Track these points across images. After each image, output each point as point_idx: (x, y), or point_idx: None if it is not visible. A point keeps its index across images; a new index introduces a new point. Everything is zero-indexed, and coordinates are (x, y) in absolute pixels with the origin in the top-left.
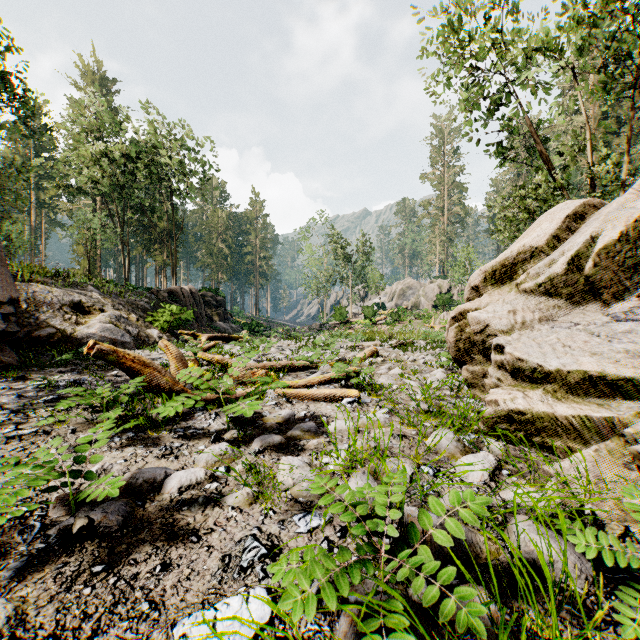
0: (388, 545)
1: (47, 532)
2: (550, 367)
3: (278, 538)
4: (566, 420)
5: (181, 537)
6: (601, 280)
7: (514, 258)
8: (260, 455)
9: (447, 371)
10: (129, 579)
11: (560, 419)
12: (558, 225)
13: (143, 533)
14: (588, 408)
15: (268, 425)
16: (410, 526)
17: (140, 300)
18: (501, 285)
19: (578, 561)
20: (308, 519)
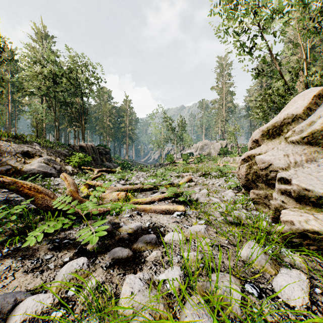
0: None
1: None
2: None
3: None
4: None
5: None
6: None
7: (281, 122)
8: (110, 269)
9: (234, 191)
10: None
11: None
12: (309, 101)
13: None
14: None
15: (121, 236)
16: None
17: (63, 150)
18: (273, 139)
19: None
20: None
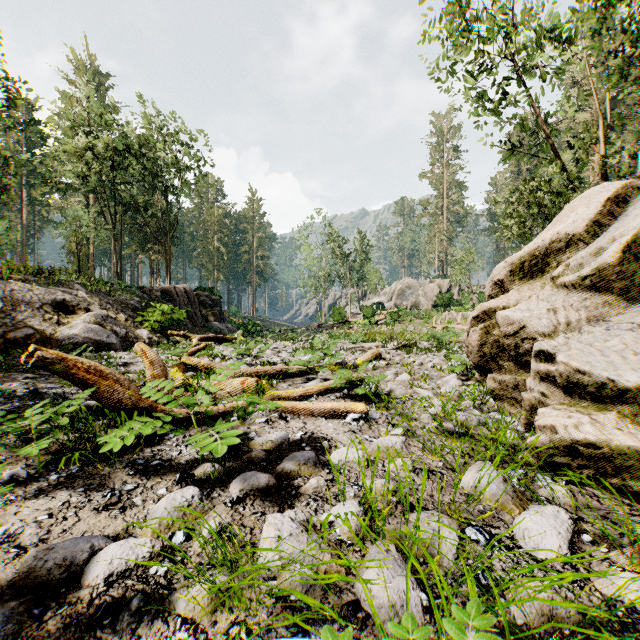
0: None
1: None
2: (624, 382)
3: None
4: None
5: None
6: None
7: (546, 248)
8: (239, 506)
9: (460, 377)
10: None
11: None
12: (597, 209)
13: None
14: None
15: (254, 454)
16: None
17: (131, 299)
18: (530, 279)
19: None
20: None
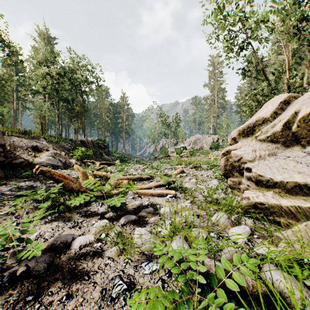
0: (199, 289)
1: (3, 274)
2: (276, 179)
3: (133, 277)
4: (287, 208)
5: (79, 276)
6: (301, 134)
7: (254, 123)
8: (124, 226)
9: (219, 180)
10: (47, 305)
11: (283, 207)
12: (276, 106)
13: (58, 274)
14: (298, 201)
15: (129, 209)
16: (210, 275)
17: (66, 145)
18: (247, 137)
19: (306, 294)
20: (150, 265)
